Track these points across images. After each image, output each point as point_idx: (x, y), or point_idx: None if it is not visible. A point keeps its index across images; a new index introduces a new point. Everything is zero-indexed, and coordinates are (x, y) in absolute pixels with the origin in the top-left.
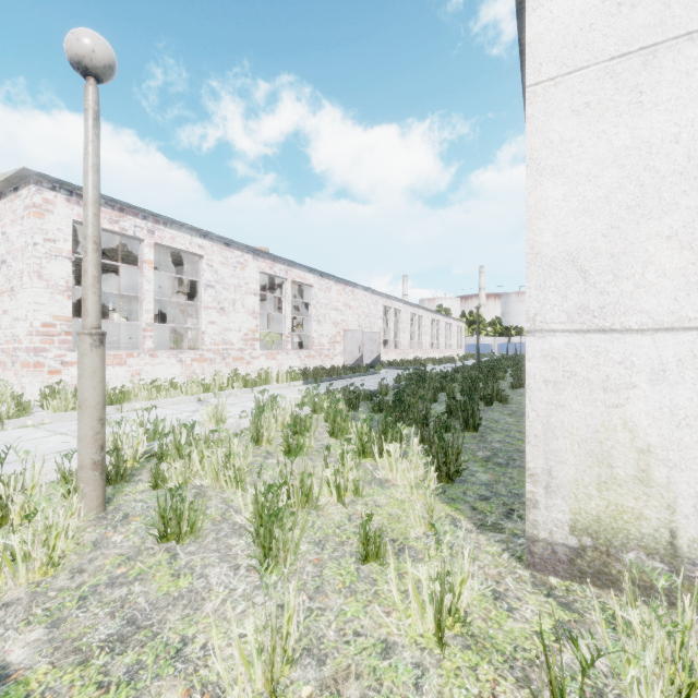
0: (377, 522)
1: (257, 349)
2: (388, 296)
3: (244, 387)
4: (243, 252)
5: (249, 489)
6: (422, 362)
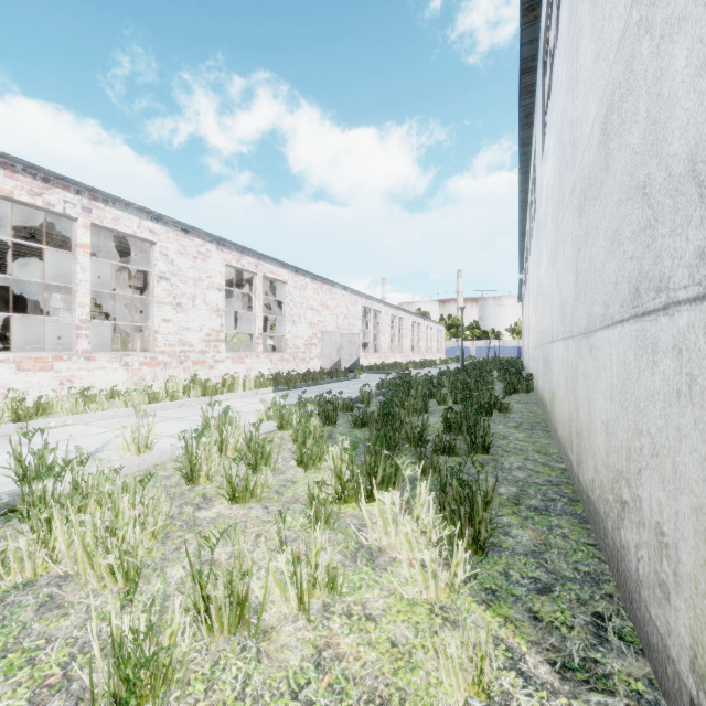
0: (372, 672)
1: (222, 352)
2: (368, 296)
3: (203, 396)
4: (205, 241)
5: (112, 620)
6: (403, 366)
